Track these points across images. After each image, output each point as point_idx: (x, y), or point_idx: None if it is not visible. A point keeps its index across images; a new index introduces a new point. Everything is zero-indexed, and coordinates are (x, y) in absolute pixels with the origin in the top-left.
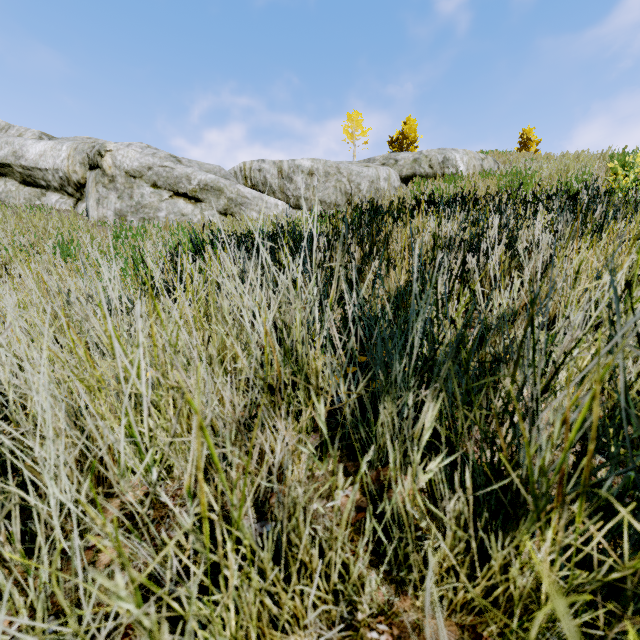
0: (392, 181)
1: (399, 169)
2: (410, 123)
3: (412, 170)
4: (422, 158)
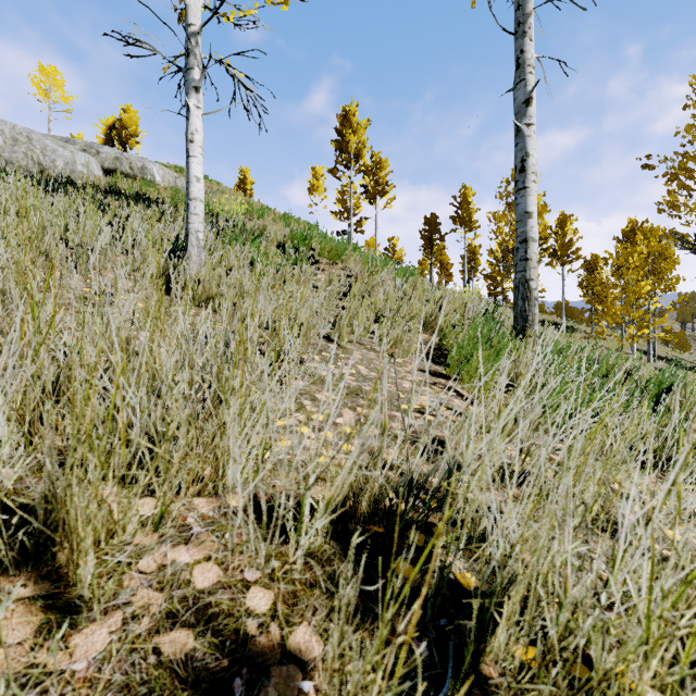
0: (92, 168)
1: (101, 160)
2: (131, 113)
3: (114, 166)
4: (124, 159)
